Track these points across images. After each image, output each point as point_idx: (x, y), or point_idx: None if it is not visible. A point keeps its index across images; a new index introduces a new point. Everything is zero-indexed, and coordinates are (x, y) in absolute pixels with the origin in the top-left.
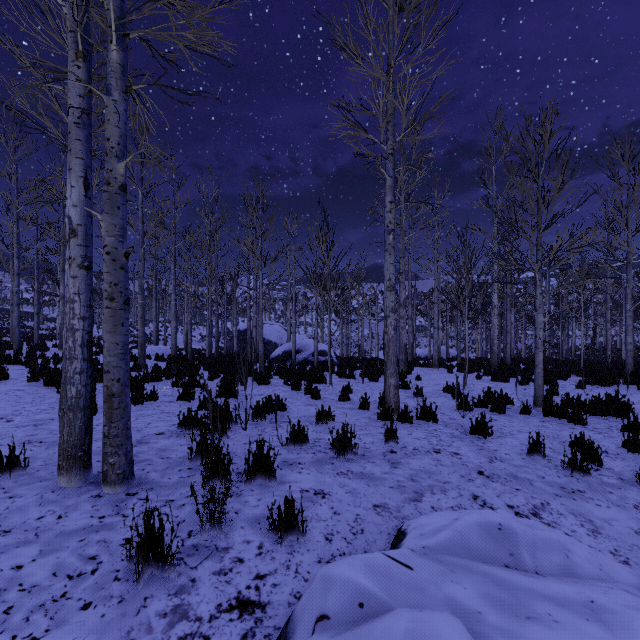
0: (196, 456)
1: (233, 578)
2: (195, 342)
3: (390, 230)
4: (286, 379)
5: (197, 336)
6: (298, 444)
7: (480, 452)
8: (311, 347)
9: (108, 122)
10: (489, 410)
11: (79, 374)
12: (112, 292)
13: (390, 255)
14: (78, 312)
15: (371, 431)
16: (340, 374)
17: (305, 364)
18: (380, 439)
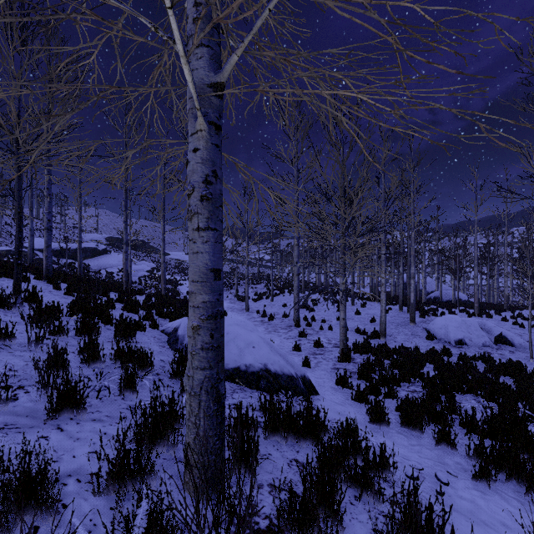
0: (420, 312)
1: (433, 320)
2: (367, 287)
3: (475, 260)
4: (437, 305)
5: (366, 283)
6: (442, 314)
7: (497, 322)
8: (452, 294)
9: (408, 257)
10: (524, 320)
11: (402, 295)
12: (409, 283)
13: (475, 267)
14: (402, 286)
15: (465, 316)
16: (465, 307)
17: (447, 302)
18: (467, 317)
